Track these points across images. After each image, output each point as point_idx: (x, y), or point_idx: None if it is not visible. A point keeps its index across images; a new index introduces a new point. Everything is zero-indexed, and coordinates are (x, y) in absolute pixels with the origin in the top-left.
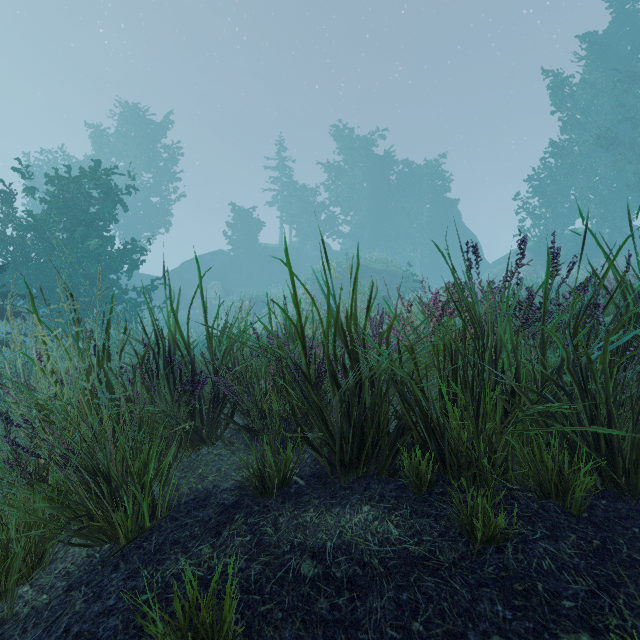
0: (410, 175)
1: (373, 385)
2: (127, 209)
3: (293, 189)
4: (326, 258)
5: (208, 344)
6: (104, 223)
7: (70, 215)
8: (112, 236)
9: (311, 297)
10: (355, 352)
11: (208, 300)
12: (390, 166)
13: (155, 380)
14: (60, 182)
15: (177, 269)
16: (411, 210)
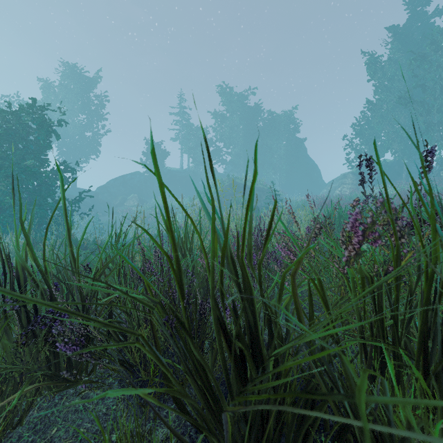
0: (272, 121)
1: (271, 331)
2: (59, 138)
3: (190, 129)
4: (210, 164)
5: (72, 268)
6: (40, 148)
7: (11, 141)
8: (46, 158)
9: (190, 217)
10: (248, 288)
11: (128, 208)
12: (258, 114)
13: (1, 315)
14: (1, 114)
15: (105, 185)
16: (273, 145)
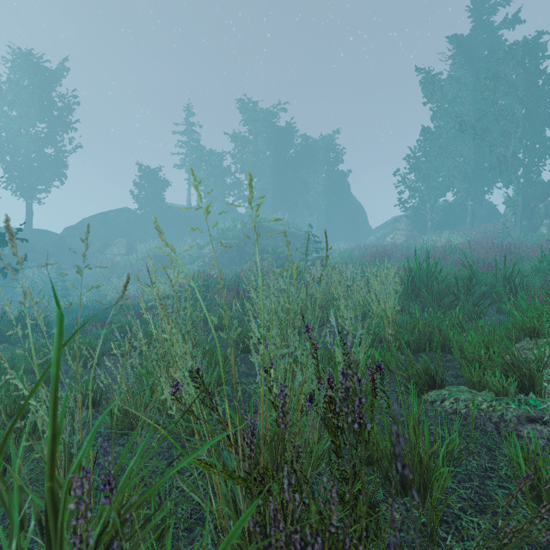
0: (308, 148)
1: None
2: None
3: (200, 153)
4: None
5: None
6: None
7: None
8: None
9: None
10: None
11: (109, 257)
12: (290, 139)
13: None
14: None
15: (77, 225)
16: (309, 179)
